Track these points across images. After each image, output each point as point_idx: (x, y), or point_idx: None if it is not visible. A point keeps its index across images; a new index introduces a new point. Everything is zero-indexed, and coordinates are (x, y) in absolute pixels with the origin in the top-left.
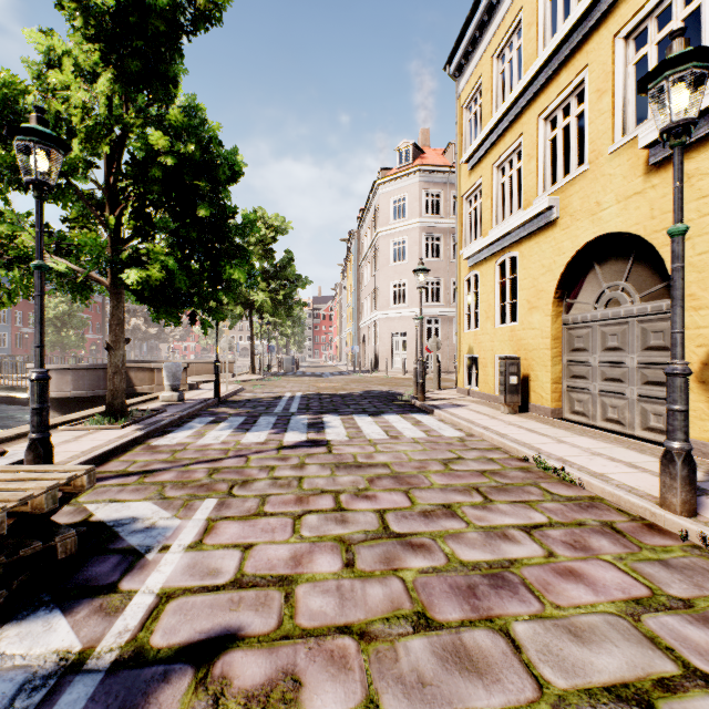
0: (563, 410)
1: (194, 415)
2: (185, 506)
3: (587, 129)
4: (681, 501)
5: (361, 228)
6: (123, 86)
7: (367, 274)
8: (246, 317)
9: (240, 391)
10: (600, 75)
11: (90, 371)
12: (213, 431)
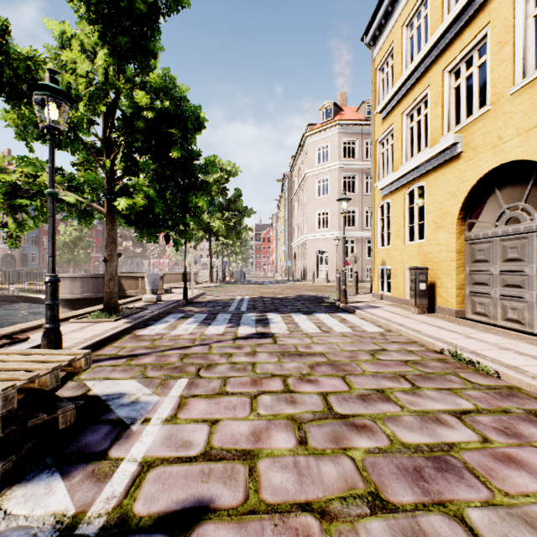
0: (465, 311)
1: (168, 312)
2: (162, 385)
3: (489, 75)
4: None
5: (293, 171)
6: (115, 59)
7: (297, 206)
8: (206, 239)
9: (202, 295)
10: (502, 29)
11: (93, 279)
12: (183, 324)
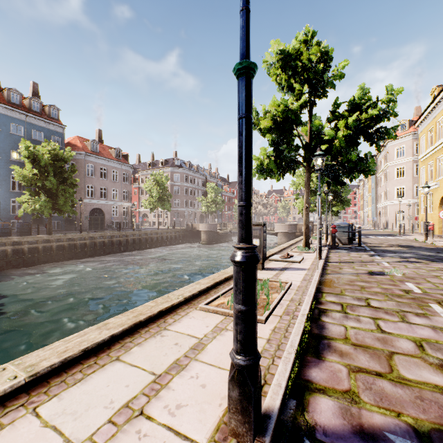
0: (442, 235)
1: None
2: None
3: None
4: (425, 239)
5: (378, 157)
6: None
7: (381, 181)
8: None
9: None
10: None
11: (291, 226)
12: None
